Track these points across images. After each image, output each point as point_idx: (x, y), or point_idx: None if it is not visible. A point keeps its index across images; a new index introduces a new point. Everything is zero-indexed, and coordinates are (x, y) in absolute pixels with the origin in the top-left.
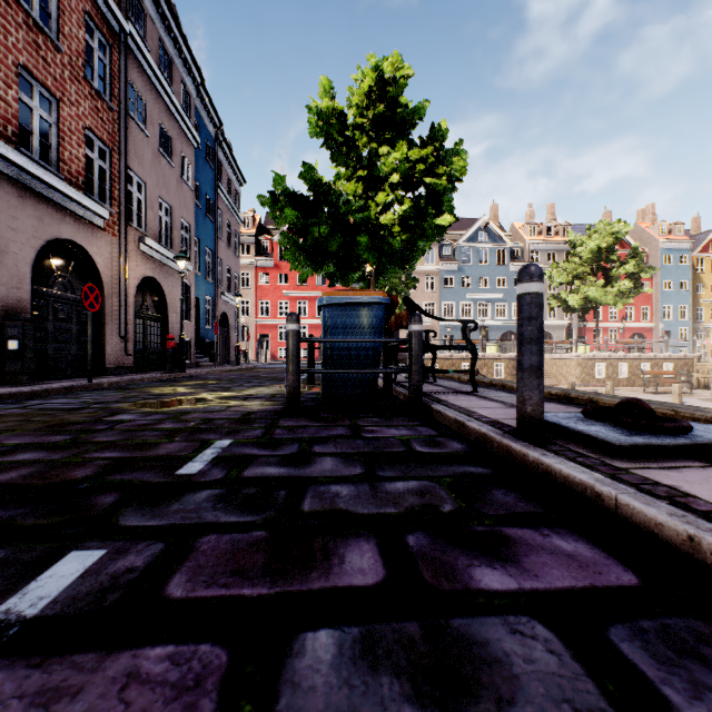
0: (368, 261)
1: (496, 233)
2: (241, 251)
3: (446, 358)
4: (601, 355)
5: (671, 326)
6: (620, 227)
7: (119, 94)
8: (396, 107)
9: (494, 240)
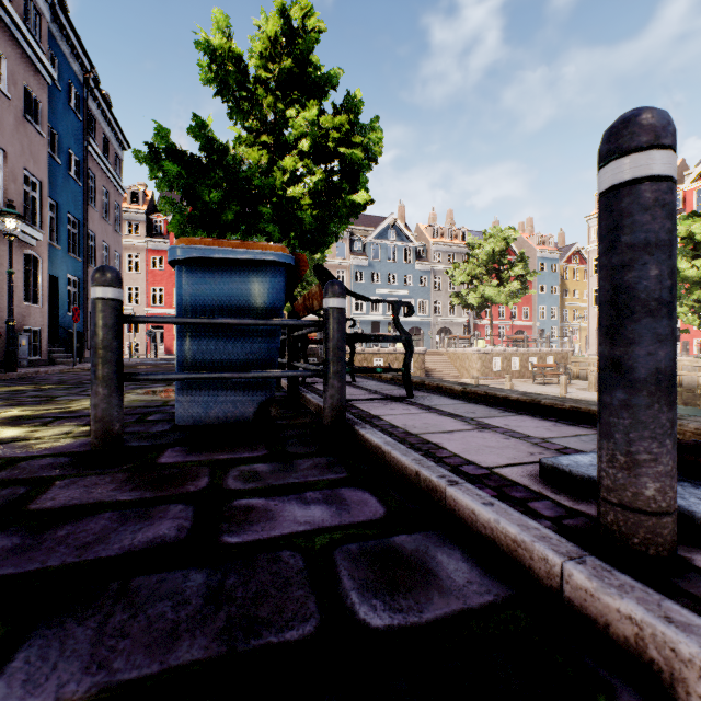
0: (273, 238)
1: (404, 232)
2: (130, 231)
3: (359, 353)
4: (498, 349)
5: (545, 325)
6: (510, 233)
7: None
8: (306, 66)
9: (402, 239)
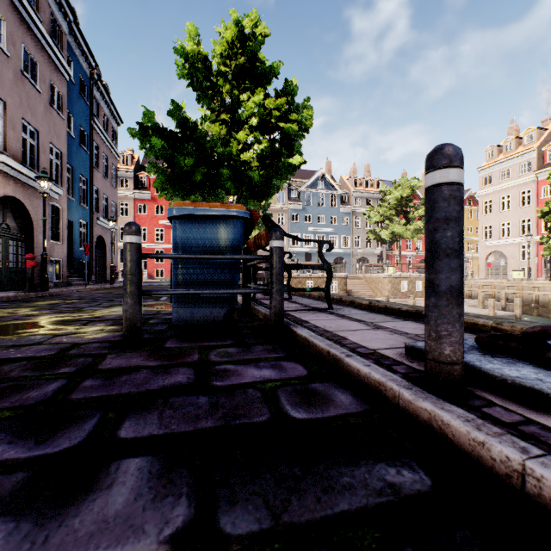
0: (230, 192)
1: (330, 182)
2: (121, 185)
3: (294, 277)
4: (404, 275)
5: None
6: (415, 182)
7: None
8: (255, 61)
9: (328, 188)
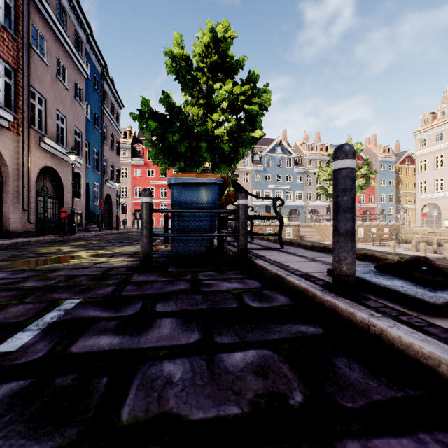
0: (207, 160)
1: (286, 148)
2: (122, 154)
3: (257, 225)
4: None
5: (385, 206)
6: (358, 146)
7: (22, 30)
8: (225, 58)
9: (285, 152)
